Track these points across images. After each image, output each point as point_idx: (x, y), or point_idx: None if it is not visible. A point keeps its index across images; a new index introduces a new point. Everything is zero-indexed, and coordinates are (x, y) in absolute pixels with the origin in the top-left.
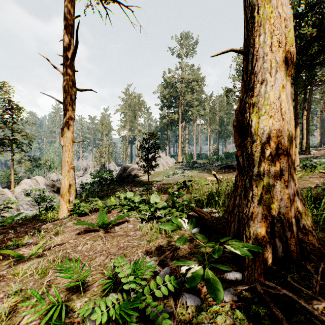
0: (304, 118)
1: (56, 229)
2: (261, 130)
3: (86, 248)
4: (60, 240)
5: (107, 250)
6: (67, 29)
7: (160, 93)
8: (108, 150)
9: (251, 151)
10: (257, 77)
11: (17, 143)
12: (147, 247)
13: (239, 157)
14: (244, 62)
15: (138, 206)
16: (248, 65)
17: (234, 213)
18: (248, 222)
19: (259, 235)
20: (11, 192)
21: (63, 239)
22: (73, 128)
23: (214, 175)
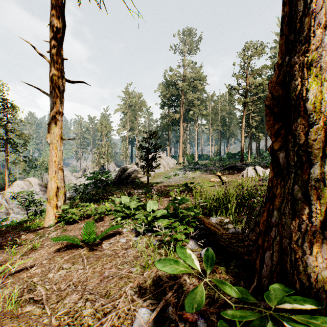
0: None
1: (32, 244)
2: (326, 104)
3: (59, 276)
4: (32, 260)
5: (85, 282)
6: (54, 11)
7: (161, 92)
8: (107, 151)
9: (306, 139)
10: (316, 19)
11: (11, 143)
12: (140, 278)
13: (278, 151)
14: (283, 8)
15: (135, 213)
16: (291, 11)
17: (271, 237)
18: (303, 257)
19: (326, 283)
20: (2, 194)
21: (36, 259)
22: (61, 124)
23: (219, 176)
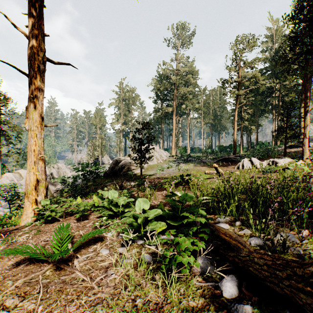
0: (302, 109)
1: None
2: None
3: None
4: None
5: None
6: None
7: (154, 86)
8: (101, 143)
9: None
10: None
11: (5, 136)
12: None
13: None
14: None
15: (124, 211)
16: None
17: None
18: None
19: None
20: None
21: None
22: (42, 108)
23: (215, 168)
